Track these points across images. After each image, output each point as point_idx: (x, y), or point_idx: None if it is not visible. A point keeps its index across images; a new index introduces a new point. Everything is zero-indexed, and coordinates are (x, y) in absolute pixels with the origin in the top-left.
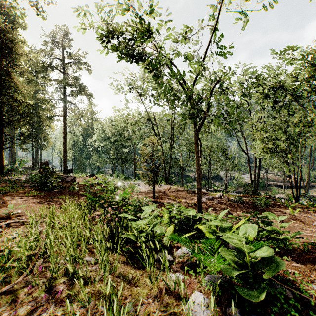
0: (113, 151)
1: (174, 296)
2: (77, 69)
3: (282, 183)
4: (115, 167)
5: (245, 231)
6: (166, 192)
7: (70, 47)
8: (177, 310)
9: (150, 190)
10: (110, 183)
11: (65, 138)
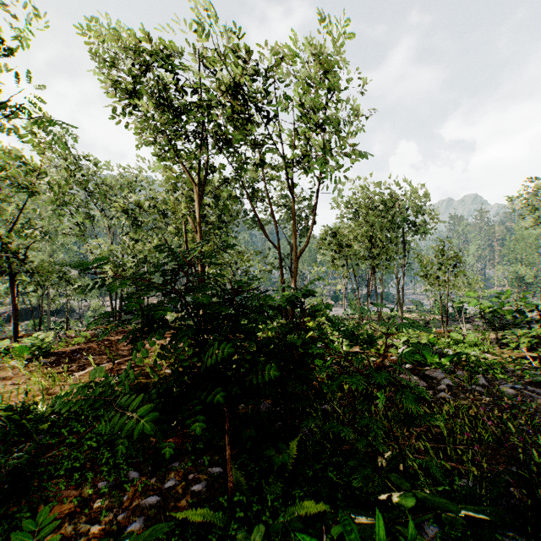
0: None
1: (0, 367)
2: None
3: None
4: None
5: (42, 336)
6: None
7: None
8: (2, 368)
9: None
10: None
11: None
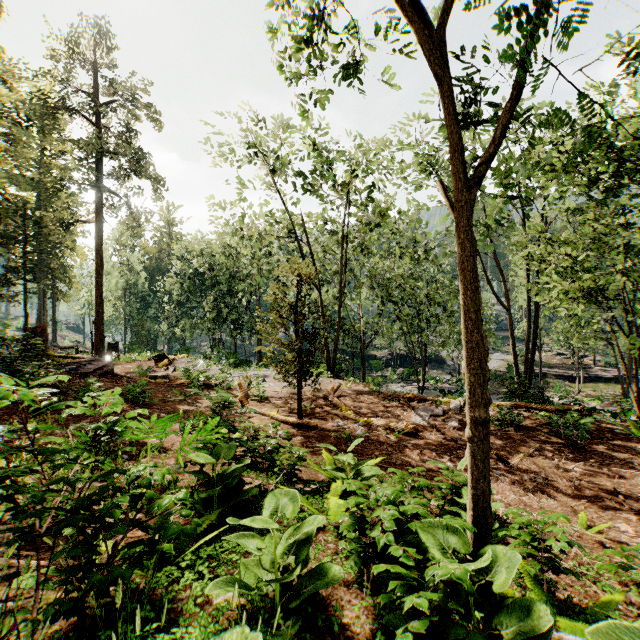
0: (211, 304)
1: None
2: (129, 119)
3: (571, 371)
4: (219, 339)
5: None
6: (330, 399)
7: (112, 66)
8: None
9: (292, 392)
10: (79, 411)
11: (99, 273)
